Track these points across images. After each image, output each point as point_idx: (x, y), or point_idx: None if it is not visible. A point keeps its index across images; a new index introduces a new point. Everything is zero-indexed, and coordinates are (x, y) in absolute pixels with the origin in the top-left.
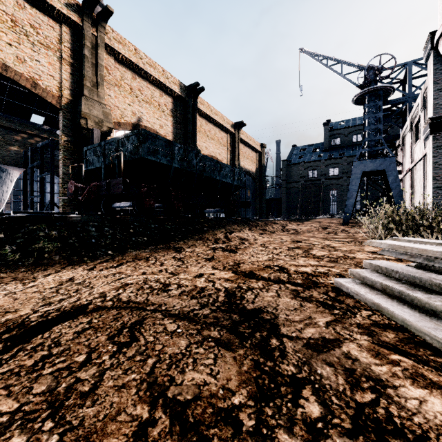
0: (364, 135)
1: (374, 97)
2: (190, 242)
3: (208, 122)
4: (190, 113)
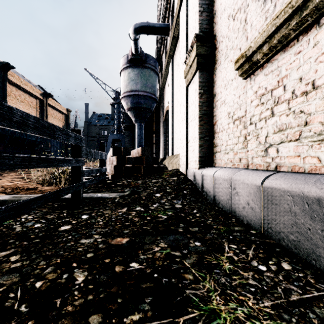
0: (114, 122)
1: (118, 106)
2: (6, 172)
3: (19, 89)
4: (0, 82)
